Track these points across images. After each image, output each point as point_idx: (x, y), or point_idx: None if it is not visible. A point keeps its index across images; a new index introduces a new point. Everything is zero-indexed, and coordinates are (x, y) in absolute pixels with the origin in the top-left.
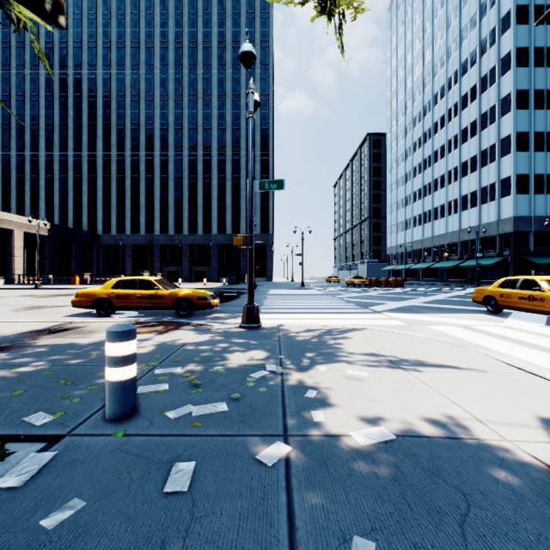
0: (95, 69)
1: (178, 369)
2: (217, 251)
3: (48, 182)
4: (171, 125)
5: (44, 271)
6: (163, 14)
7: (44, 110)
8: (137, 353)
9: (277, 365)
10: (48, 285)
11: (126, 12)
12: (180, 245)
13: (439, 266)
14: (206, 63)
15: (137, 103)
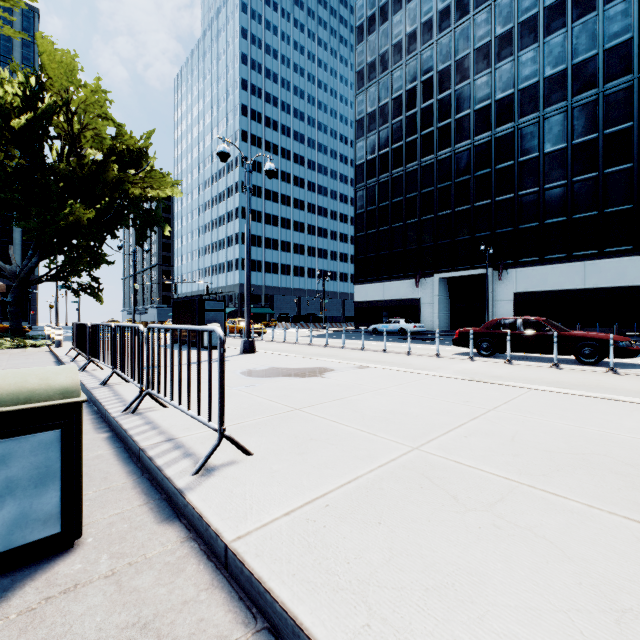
0: None
1: None
2: None
3: None
4: None
5: None
6: None
7: None
8: None
9: None
10: None
11: None
12: None
13: None
14: None
15: None
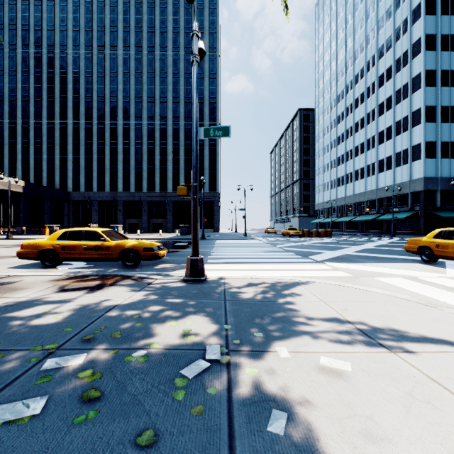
0: (66, 49)
1: (79, 359)
2: (172, 206)
3: (25, 146)
4: (132, 98)
5: (19, 224)
6: (125, 3)
7: (21, 84)
8: (44, 324)
9: (221, 345)
10: (21, 236)
11: (93, 0)
12: (140, 201)
13: (360, 219)
14: (163, 45)
15: (103, 79)
